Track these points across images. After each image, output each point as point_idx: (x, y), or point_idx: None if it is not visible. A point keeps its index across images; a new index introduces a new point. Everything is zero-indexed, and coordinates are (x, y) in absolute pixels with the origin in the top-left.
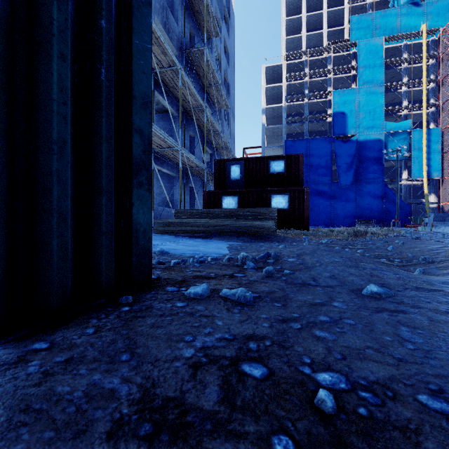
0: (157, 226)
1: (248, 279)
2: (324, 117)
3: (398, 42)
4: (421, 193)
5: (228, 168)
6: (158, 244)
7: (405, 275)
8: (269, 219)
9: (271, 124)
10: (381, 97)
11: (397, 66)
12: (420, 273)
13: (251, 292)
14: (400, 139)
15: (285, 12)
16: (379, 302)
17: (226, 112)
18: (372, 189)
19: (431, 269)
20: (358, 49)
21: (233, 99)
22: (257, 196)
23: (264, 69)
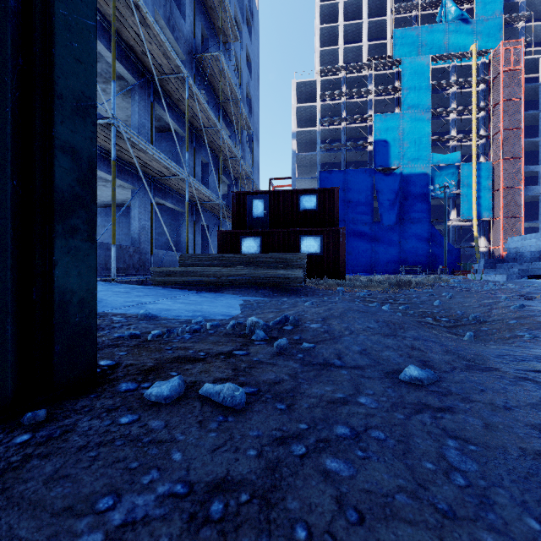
0: (155, 275)
1: (251, 360)
2: (364, 145)
3: (446, 63)
4: (470, 236)
5: (249, 202)
6: (148, 302)
7: (453, 346)
8: (295, 267)
9: (302, 151)
10: (427, 124)
11: (445, 90)
12: (471, 339)
13: (242, 390)
14: (448, 174)
15: (320, 18)
16: (420, 392)
17: (249, 134)
18: (418, 231)
19: (482, 331)
20: (403, 68)
21: (257, 119)
22: (284, 237)
23: (294, 84)
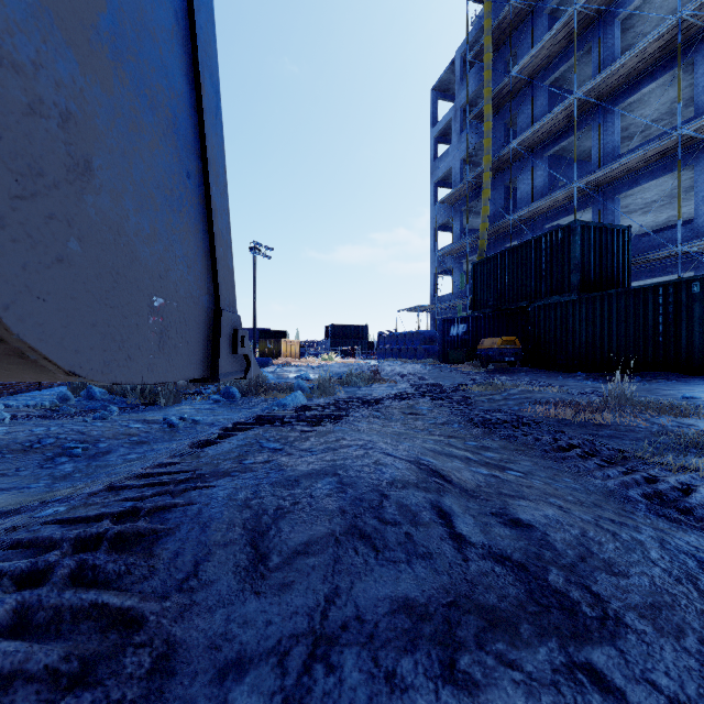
0: None
1: None
2: None
3: None
4: None
5: None
6: None
7: None
8: None
9: None
10: None
11: None
12: None
13: None
14: None
15: None
16: None
17: None
18: None
19: None
20: None
21: None
22: None
23: None
